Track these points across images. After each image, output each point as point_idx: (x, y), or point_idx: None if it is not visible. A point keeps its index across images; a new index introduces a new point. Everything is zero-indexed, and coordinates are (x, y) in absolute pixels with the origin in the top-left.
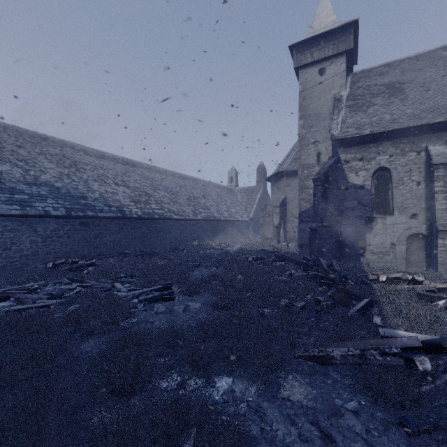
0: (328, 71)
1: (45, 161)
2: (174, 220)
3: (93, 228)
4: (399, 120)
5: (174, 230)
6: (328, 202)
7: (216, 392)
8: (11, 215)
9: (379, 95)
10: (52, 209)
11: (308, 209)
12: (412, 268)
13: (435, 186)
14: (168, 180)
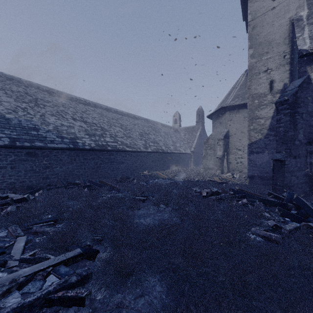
0: None
1: (3, 95)
2: (127, 152)
3: (42, 159)
4: None
5: (126, 160)
6: (297, 128)
7: None
8: None
9: None
10: None
11: (259, 139)
12: None
13: None
14: (124, 119)
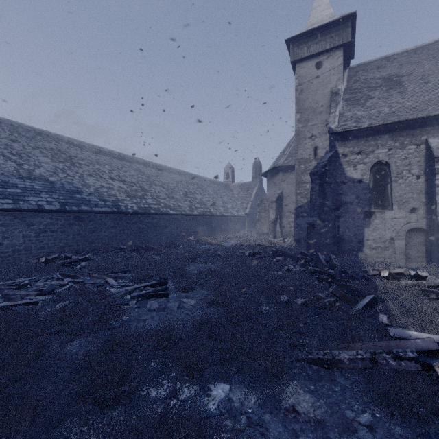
0: (325, 65)
1: (40, 155)
2: (171, 215)
3: (88, 223)
4: (398, 113)
5: (170, 225)
6: (326, 196)
7: (212, 401)
8: (3, 209)
9: (377, 88)
10: (45, 203)
11: (305, 203)
12: (411, 263)
13: (436, 180)
14: (165, 175)
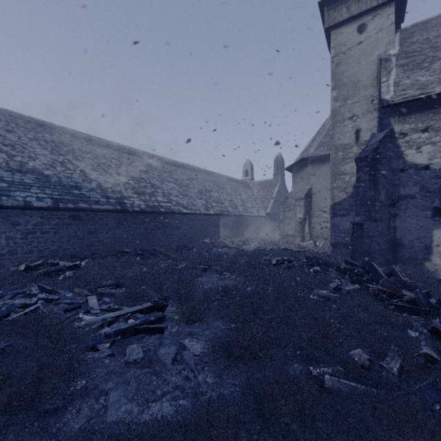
0: (370, 27)
1: (37, 147)
2: (183, 214)
3: (86, 223)
4: None
5: (183, 225)
6: (378, 188)
7: None
8: None
9: None
10: (35, 199)
11: (343, 199)
12: None
13: None
14: (178, 172)
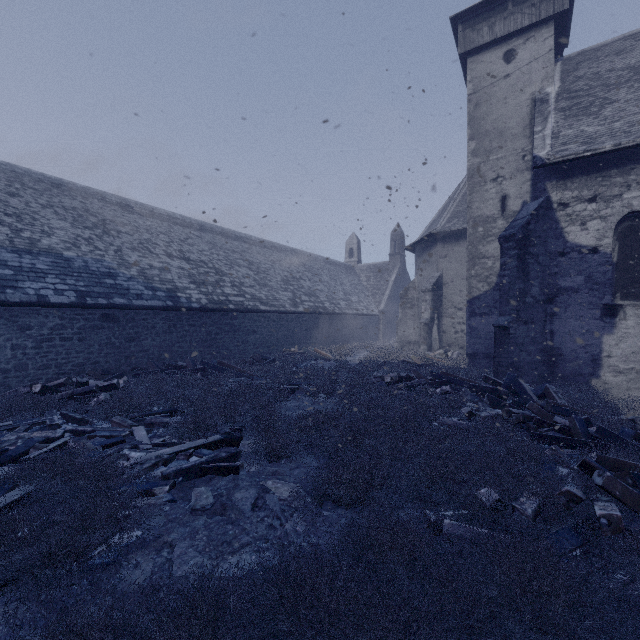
0: (521, 54)
1: (53, 218)
2: (261, 313)
3: (124, 325)
4: None
5: (260, 328)
6: (529, 278)
7: None
8: None
9: (621, 85)
10: (52, 292)
11: (484, 292)
12: None
13: None
14: (254, 252)
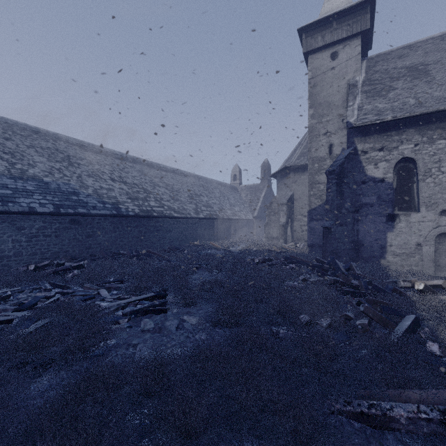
0: (341, 55)
1: (35, 155)
2: (175, 218)
3: (85, 227)
4: (426, 104)
5: (174, 228)
6: (344, 197)
7: None
8: None
9: (400, 78)
10: (38, 205)
11: (319, 206)
12: (442, 272)
13: None
14: (169, 177)
